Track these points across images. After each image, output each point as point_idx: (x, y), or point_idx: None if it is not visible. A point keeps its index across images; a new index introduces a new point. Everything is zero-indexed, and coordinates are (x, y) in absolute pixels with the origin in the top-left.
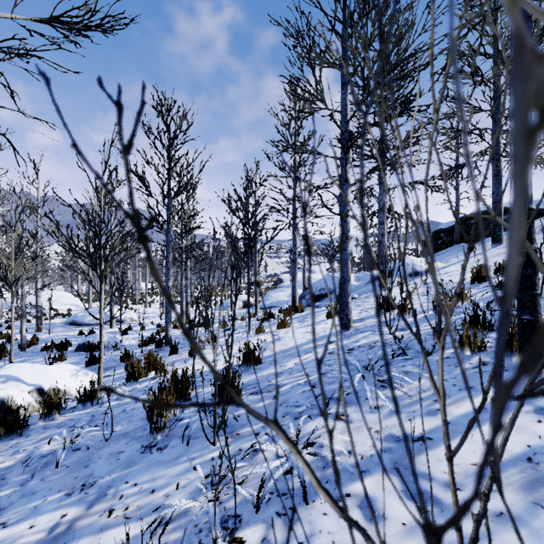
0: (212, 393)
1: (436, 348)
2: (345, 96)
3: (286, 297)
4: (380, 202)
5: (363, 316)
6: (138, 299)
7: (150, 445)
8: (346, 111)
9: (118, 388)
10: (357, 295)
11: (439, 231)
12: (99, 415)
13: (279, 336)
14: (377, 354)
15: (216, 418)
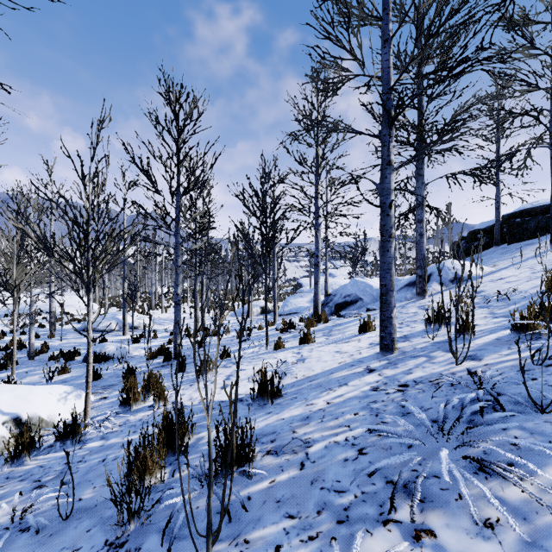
0: (206, 477)
1: (548, 398)
2: (387, 56)
3: (306, 304)
4: (418, 197)
5: (406, 333)
6: (154, 304)
7: (116, 543)
8: (389, 75)
9: (106, 422)
10: None
11: (476, 232)
12: (73, 463)
13: (302, 354)
14: (454, 402)
15: (210, 520)
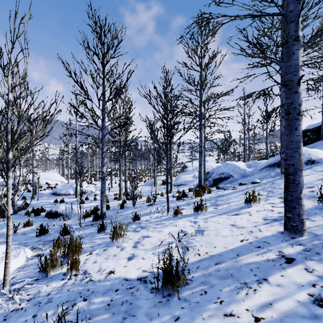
0: None
1: None
2: None
3: (191, 178)
4: (282, 99)
5: None
6: (97, 178)
7: None
8: None
9: (16, 296)
10: (259, 180)
11: (306, 131)
12: None
13: (199, 224)
14: None
15: None
